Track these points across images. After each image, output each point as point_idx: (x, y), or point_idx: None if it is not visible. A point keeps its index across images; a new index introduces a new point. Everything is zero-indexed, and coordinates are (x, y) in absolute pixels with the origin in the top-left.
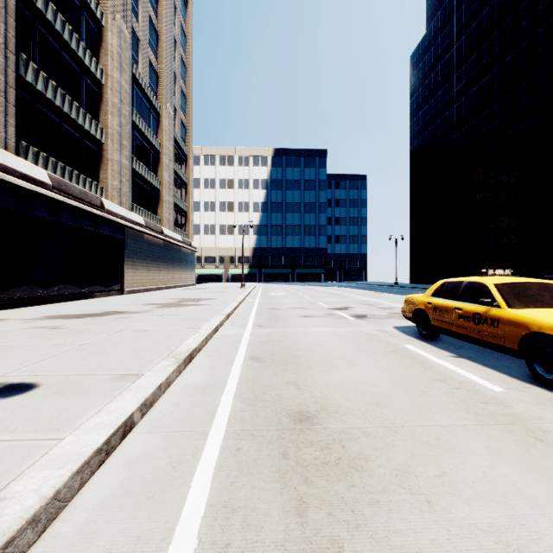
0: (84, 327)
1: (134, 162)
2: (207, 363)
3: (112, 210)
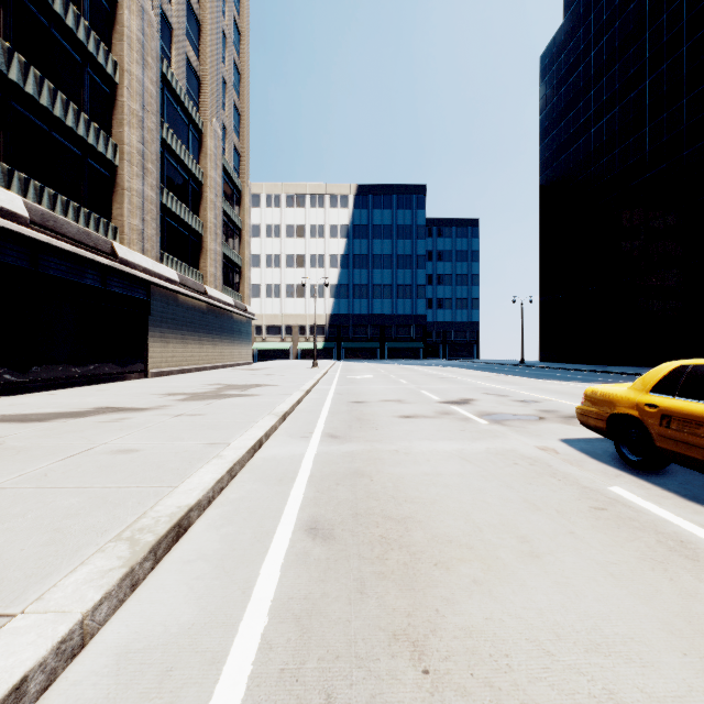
0: (29, 443)
1: (164, 196)
2: (213, 544)
3: (129, 259)
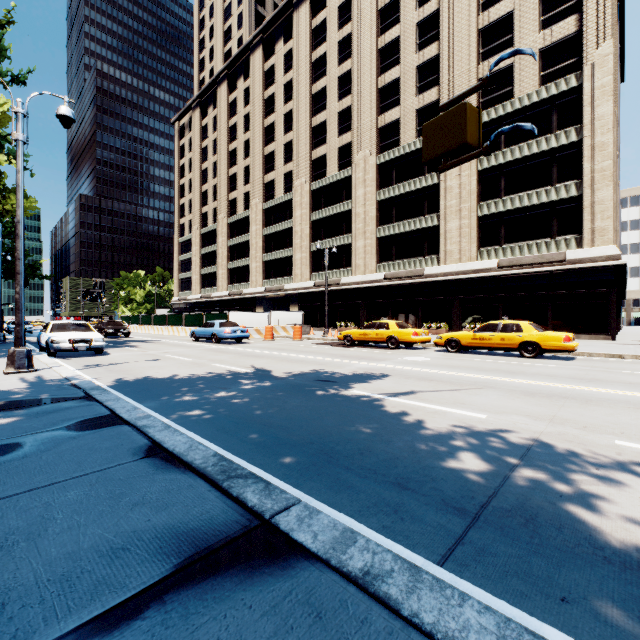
0: None
1: None
2: None
3: None
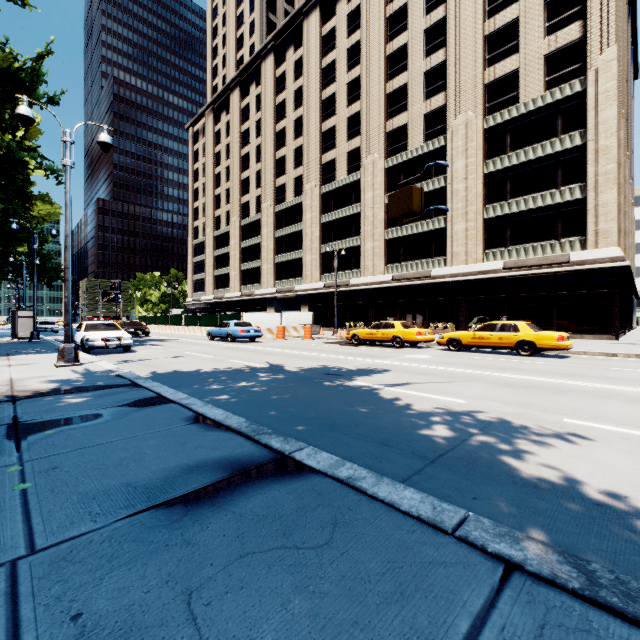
0: None
1: None
2: None
3: None
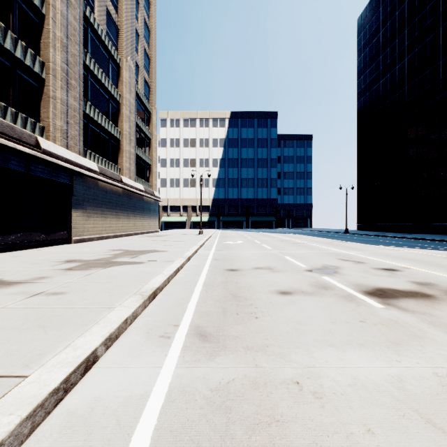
0: None
1: (87, 107)
2: None
3: (52, 151)
